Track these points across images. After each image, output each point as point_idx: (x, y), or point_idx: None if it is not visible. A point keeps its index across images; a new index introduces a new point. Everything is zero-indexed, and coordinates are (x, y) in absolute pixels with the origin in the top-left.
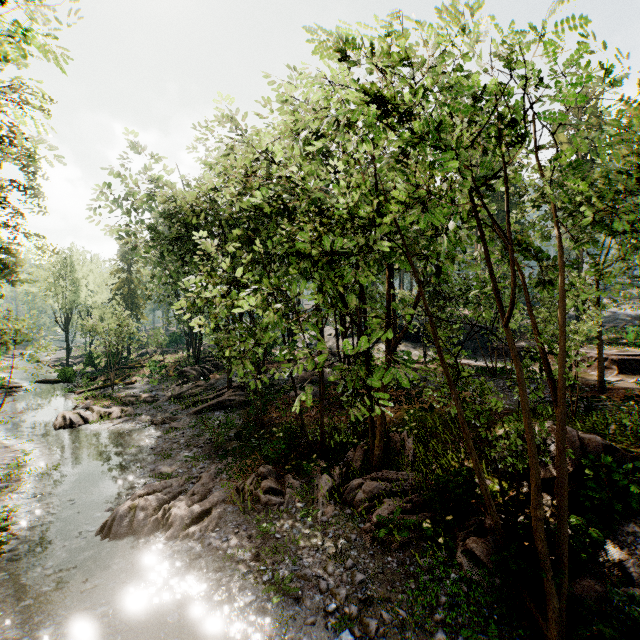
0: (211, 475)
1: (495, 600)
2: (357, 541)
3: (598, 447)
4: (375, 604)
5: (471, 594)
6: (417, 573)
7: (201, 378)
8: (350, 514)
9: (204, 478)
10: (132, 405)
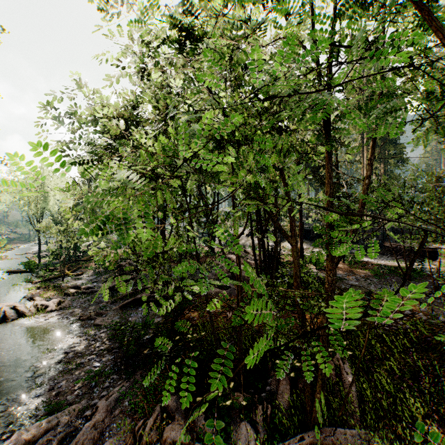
0: (110, 404)
1: None
2: None
3: None
4: None
5: None
6: None
7: (134, 272)
8: None
9: (99, 412)
10: (72, 296)
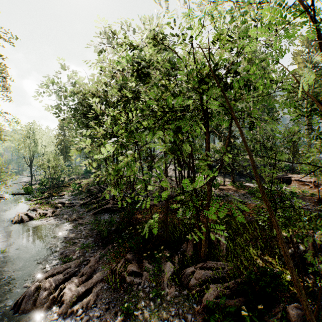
0: (96, 259)
1: None
2: (192, 320)
3: None
4: None
5: None
6: None
7: (99, 193)
8: (186, 295)
9: (91, 261)
10: (60, 208)
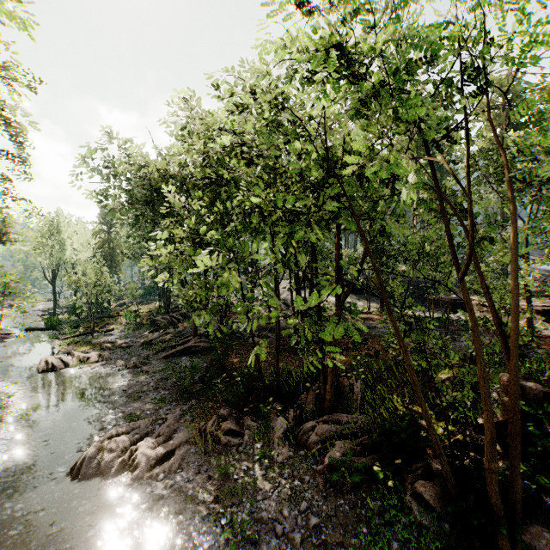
0: (176, 416)
1: (446, 546)
2: (311, 483)
3: (538, 394)
4: (329, 549)
5: (422, 539)
6: (368, 516)
7: (170, 326)
8: (304, 455)
9: (169, 420)
10: (109, 350)
